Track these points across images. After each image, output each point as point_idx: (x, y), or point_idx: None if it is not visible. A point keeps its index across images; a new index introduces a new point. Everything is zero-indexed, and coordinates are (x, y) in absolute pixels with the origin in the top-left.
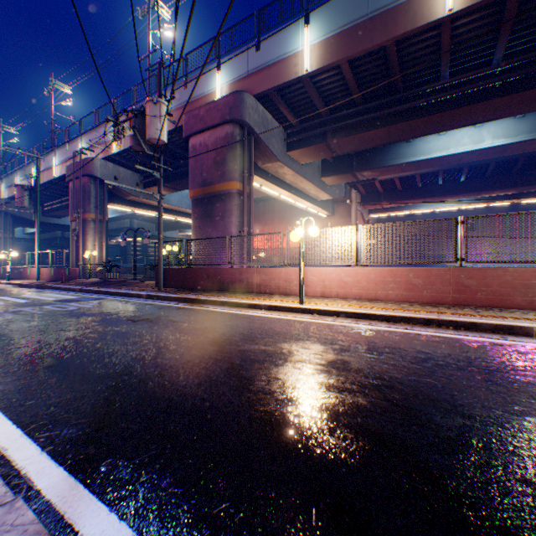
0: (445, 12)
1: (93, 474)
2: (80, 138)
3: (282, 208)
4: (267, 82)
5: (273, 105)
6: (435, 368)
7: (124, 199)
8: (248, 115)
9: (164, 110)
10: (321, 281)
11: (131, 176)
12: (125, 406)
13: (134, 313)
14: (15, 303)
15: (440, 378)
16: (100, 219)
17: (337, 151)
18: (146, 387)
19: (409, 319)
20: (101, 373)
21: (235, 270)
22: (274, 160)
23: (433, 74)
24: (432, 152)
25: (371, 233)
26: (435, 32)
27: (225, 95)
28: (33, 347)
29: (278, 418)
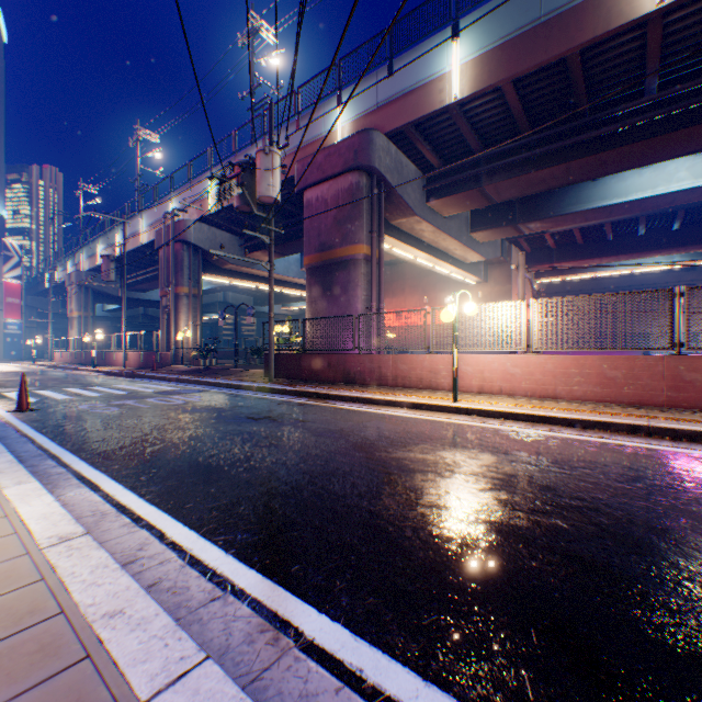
0: (654, 6)
1: (287, 578)
2: (171, 196)
3: (415, 274)
4: (402, 115)
5: (409, 144)
6: (651, 489)
7: (220, 268)
8: (377, 160)
9: (277, 161)
10: (478, 373)
11: (228, 240)
12: (288, 514)
13: (250, 410)
14: (114, 395)
15: (659, 501)
16: (194, 293)
17: (493, 198)
18: (302, 495)
19: (605, 425)
20: (247, 478)
21: (364, 356)
22: (409, 214)
23: (634, 87)
24: (631, 193)
25: (548, 309)
26: (637, 32)
27: (348, 135)
28: (161, 447)
29: (464, 536)
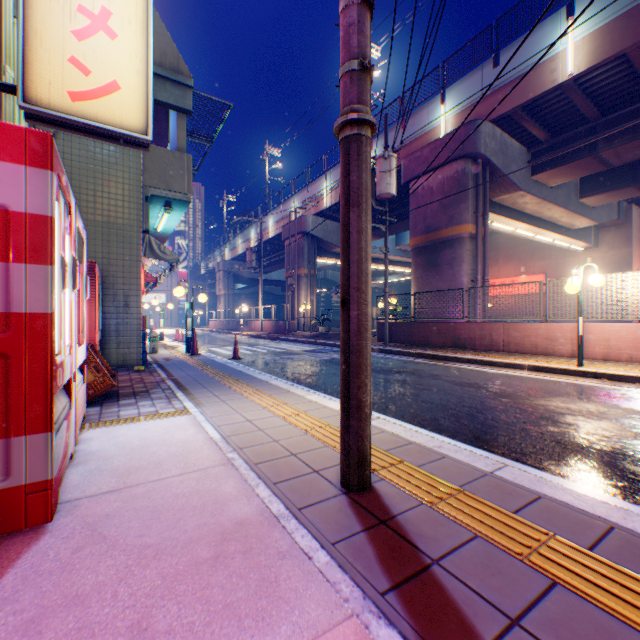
0: None
1: (505, 455)
2: (292, 198)
3: (509, 244)
4: (508, 101)
5: (513, 124)
6: None
7: (329, 252)
8: (482, 146)
9: (393, 164)
10: (601, 340)
11: (336, 228)
12: (478, 427)
13: (386, 365)
14: (276, 351)
15: None
16: (311, 273)
17: (611, 161)
18: (479, 419)
19: None
20: (429, 406)
21: (473, 325)
22: (512, 190)
23: None
24: None
25: None
26: None
27: (451, 127)
28: None
29: (629, 453)
